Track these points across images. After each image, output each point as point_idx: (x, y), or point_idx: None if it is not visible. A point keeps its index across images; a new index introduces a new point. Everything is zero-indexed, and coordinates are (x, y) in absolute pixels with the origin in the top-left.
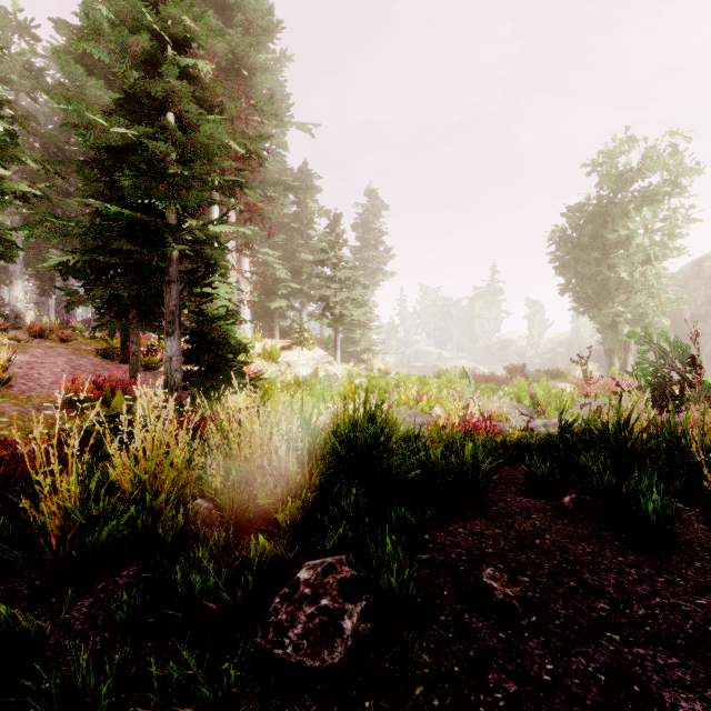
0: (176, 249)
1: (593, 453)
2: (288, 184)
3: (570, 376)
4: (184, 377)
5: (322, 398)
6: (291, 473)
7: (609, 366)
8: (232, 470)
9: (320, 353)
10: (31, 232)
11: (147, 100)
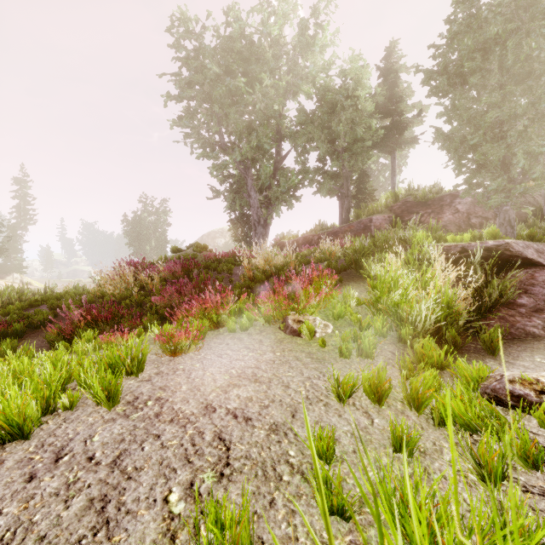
0: None
1: None
2: None
3: None
4: None
5: None
6: None
7: None
8: None
9: None
10: None
11: None
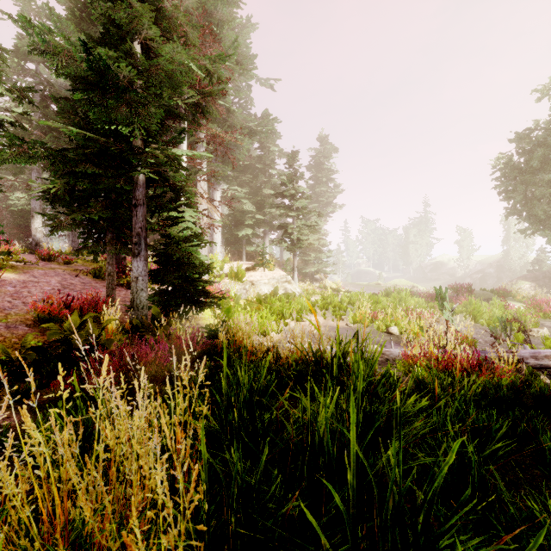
0: (140, 172)
1: None
2: (252, 130)
3: (520, 295)
4: (152, 295)
5: (281, 314)
6: None
7: None
8: None
9: (280, 274)
10: (0, 156)
11: (113, 29)
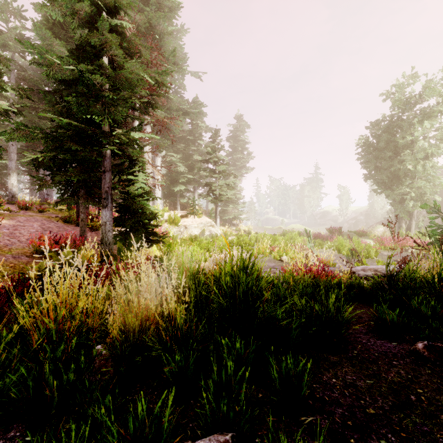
0: (108, 149)
1: (421, 298)
2: (185, 111)
3: (372, 234)
4: (115, 235)
5: (207, 249)
6: (179, 325)
7: (398, 228)
8: (130, 317)
9: (206, 220)
10: (9, 137)
11: (89, 48)
